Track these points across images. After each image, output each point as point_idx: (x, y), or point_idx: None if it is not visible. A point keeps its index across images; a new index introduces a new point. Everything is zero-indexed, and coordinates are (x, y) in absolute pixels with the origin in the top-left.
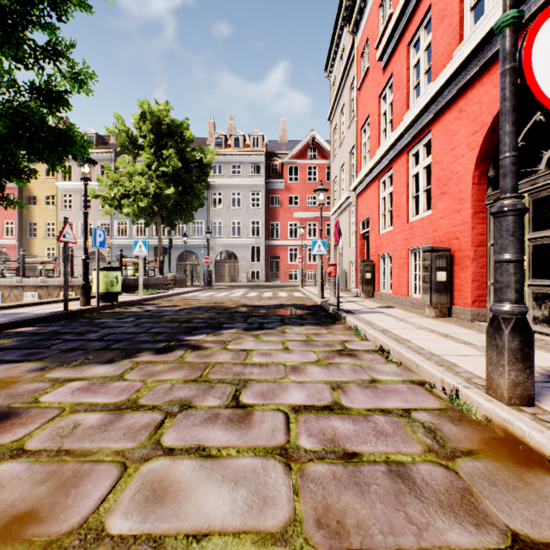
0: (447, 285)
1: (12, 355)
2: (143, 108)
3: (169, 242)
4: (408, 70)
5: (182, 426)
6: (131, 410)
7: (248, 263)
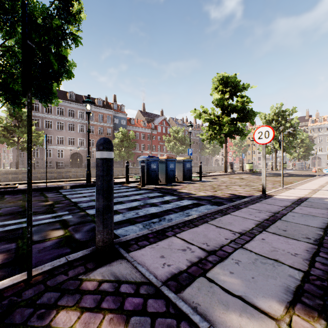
0: None
1: None
2: None
3: None
4: None
5: None
6: None
7: (325, 160)
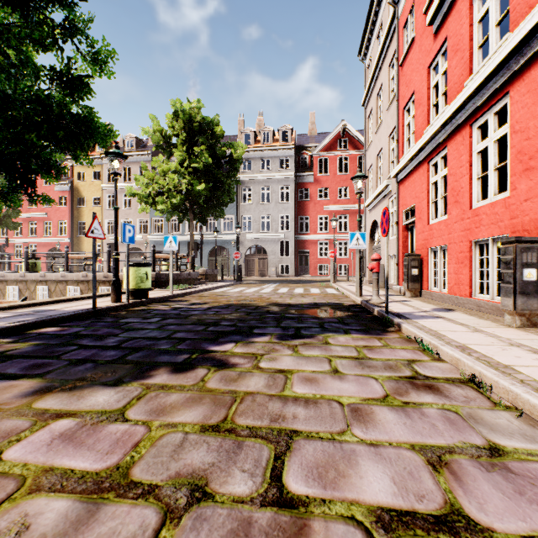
0: (537, 286)
1: (16, 366)
2: (175, 107)
3: (201, 238)
4: (471, 26)
5: None
6: (115, 494)
7: (277, 257)
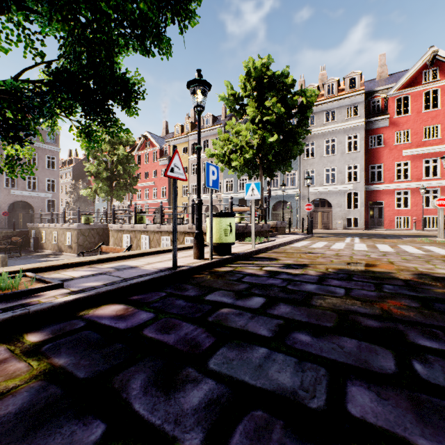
0: None
1: None
2: (247, 68)
3: (268, 192)
4: None
5: None
6: None
7: (343, 210)
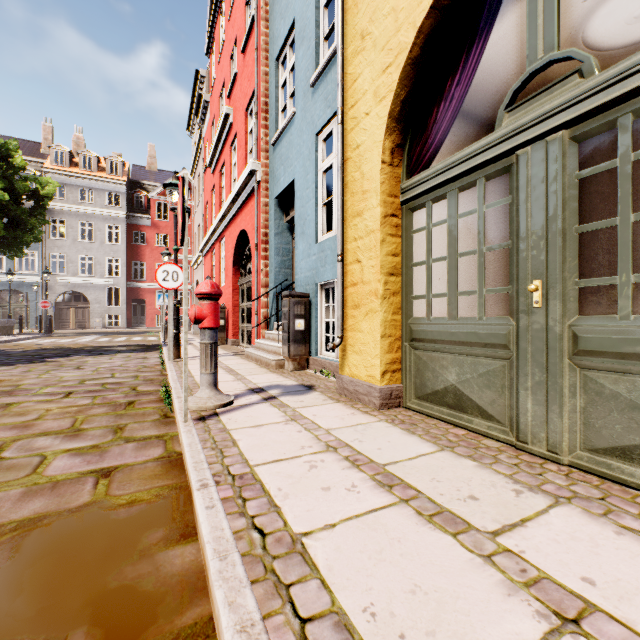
0: (225, 327)
1: None
2: None
3: None
4: (221, 188)
5: (57, 371)
6: (32, 371)
7: (104, 307)
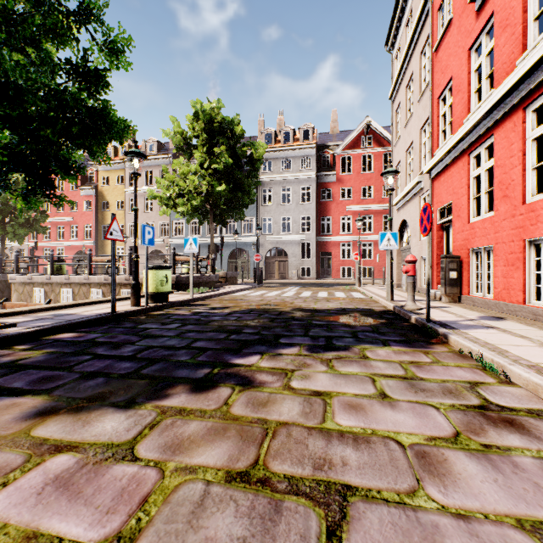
0: None
1: (24, 379)
2: (196, 108)
3: (221, 240)
4: None
5: None
6: None
7: (298, 260)
